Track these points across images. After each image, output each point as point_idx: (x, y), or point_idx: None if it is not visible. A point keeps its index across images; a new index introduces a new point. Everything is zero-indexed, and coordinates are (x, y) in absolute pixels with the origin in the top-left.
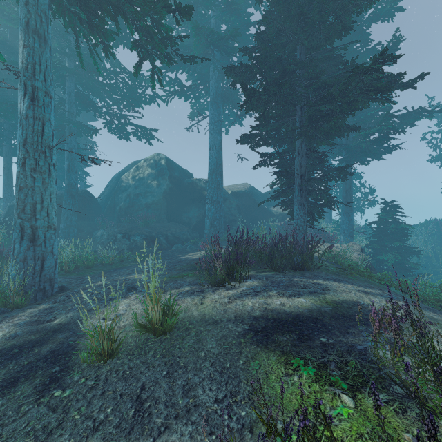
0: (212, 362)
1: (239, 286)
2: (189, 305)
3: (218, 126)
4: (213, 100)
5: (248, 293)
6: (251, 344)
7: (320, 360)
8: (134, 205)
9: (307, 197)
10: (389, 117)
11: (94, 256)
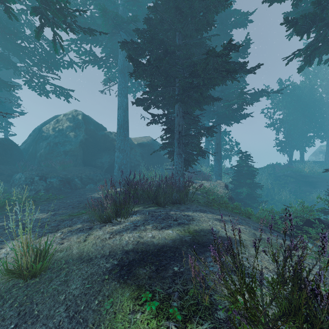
0: (68, 305)
1: (124, 221)
2: (72, 243)
3: (125, 91)
4: (121, 70)
5: (129, 228)
6: (113, 280)
7: (166, 291)
8: (53, 152)
9: (184, 148)
10: (243, 93)
11: (8, 197)
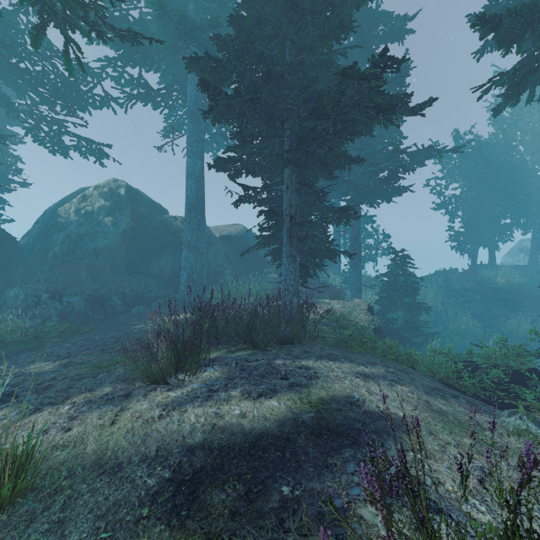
0: None
1: (191, 381)
2: (88, 429)
3: (199, 147)
4: (192, 112)
5: (198, 396)
6: (157, 520)
7: None
8: (76, 250)
9: (299, 246)
10: (398, 152)
11: None
